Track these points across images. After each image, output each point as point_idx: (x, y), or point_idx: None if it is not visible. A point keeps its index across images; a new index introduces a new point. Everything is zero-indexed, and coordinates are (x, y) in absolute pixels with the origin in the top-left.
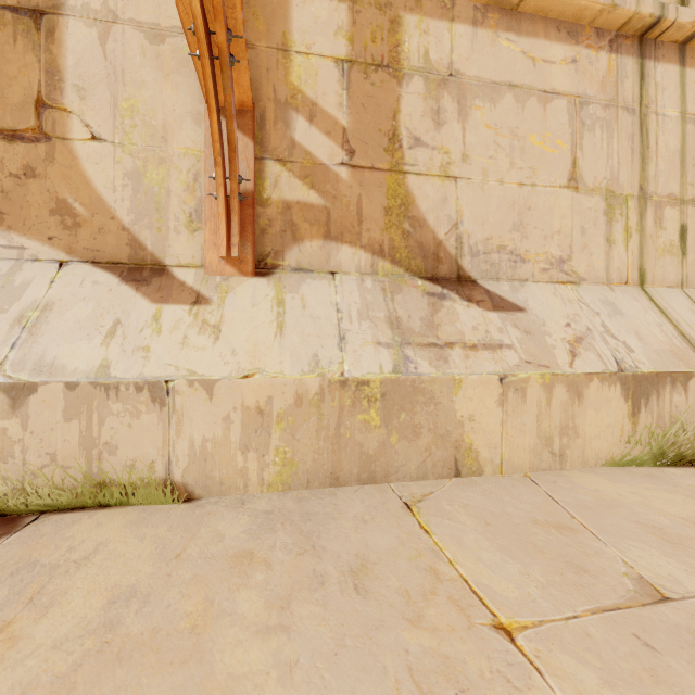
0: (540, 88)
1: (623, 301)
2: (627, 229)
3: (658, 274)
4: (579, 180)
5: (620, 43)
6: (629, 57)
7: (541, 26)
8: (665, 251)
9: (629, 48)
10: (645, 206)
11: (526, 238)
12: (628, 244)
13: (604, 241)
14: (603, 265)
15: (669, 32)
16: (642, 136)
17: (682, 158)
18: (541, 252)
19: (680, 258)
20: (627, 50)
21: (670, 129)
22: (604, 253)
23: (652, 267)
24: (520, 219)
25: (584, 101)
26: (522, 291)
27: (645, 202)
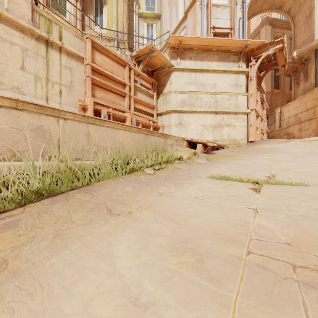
0: (10, 40)
1: (38, 102)
2: (42, 86)
3: (53, 99)
4: (25, 69)
5: (40, 40)
6: (43, 44)
7: (10, 24)
8: (55, 94)
9: (43, 42)
10: (48, 82)
11: (4, 78)
12: (42, 90)
13: (34, 87)
14: (34, 92)
15: (54, 43)
16: (47, 65)
17: (60, 74)
18: (10, 83)
19: (60, 97)
20: (42, 42)
21: (56, 66)
22: (34, 90)
23: (50, 97)
24: (2, 73)
25: (27, 50)
26: (1, 91)
27: (48, 81)
